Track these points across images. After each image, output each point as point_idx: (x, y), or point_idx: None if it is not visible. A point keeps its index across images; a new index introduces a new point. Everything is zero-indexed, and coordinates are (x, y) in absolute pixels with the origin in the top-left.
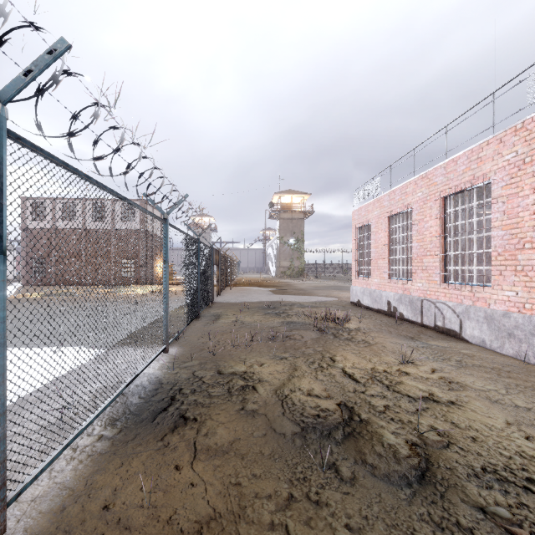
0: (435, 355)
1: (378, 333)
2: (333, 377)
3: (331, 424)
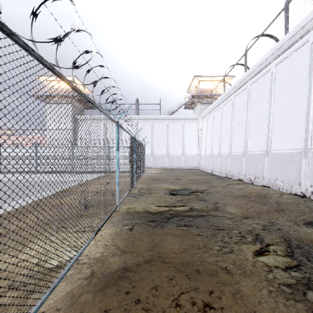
0: None
1: None
2: None
3: None
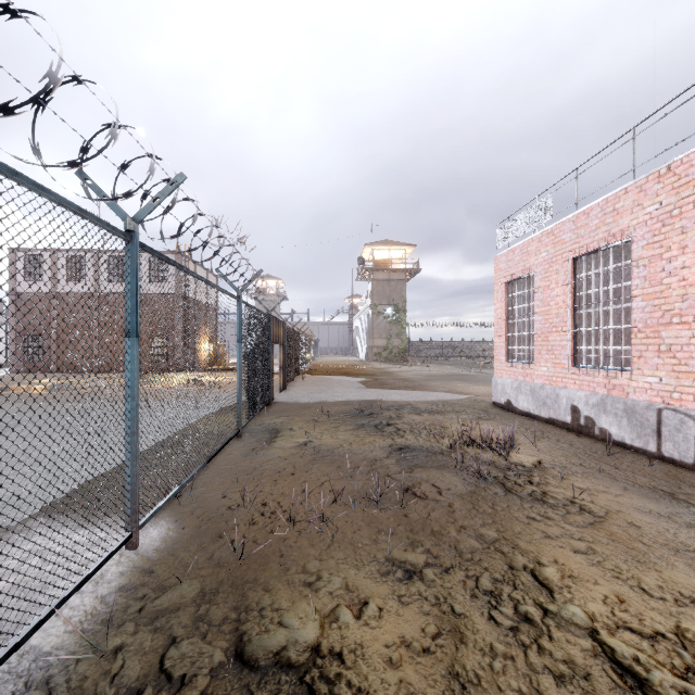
0: None
1: (590, 481)
2: (593, 692)
3: None
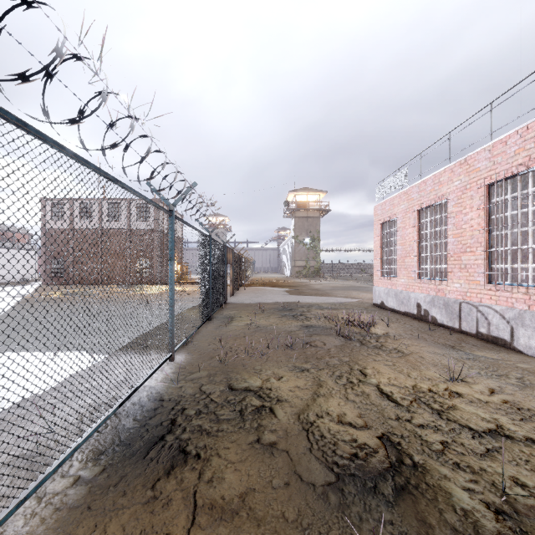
0: (487, 370)
1: (411, 341)
2: (368, 397)
3: (375, 470)
